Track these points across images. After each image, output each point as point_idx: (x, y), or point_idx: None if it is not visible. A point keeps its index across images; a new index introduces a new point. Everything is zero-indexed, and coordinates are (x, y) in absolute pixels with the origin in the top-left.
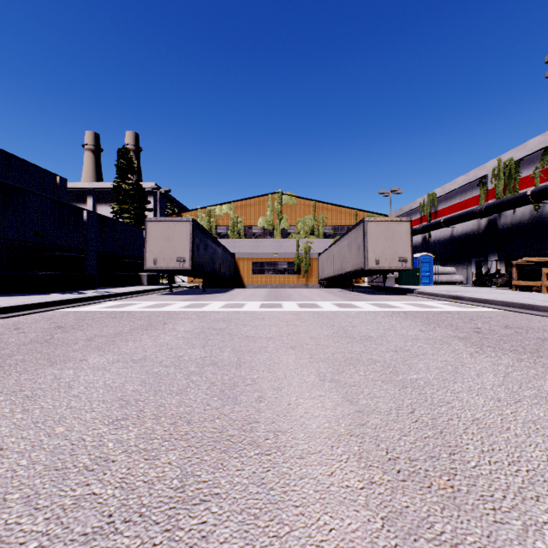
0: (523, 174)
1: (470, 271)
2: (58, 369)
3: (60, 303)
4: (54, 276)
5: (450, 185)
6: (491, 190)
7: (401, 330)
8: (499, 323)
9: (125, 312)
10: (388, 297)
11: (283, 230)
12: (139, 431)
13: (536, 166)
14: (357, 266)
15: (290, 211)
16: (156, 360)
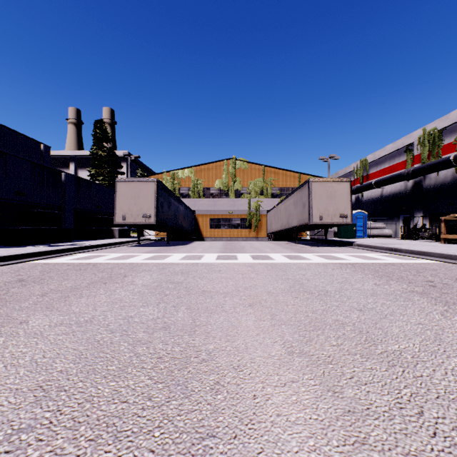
0: (446, 141)
1: (398, 226)
2: None
3: (33, 255)
4: (33, 230)
5: (380, 152)
6: (416, 156)
7: (355, 283)
8: (447, 275)
9: (91, 263)
10: (331, 249)
11: (237, 191)
12: None
13: None
14: (302, 222)
15: (243, 175)
16: (103, 322)
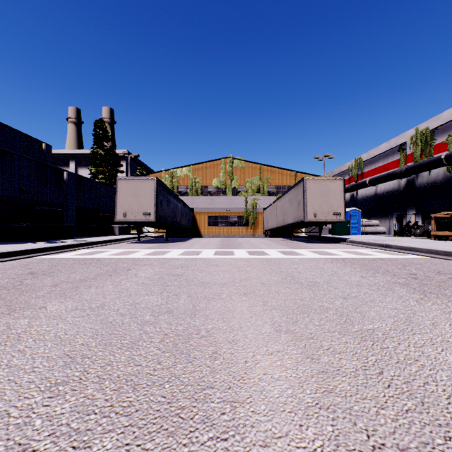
0: (437, 141)
1: (391, 223)
2: (14, 318)
3: (39, 251)
4: (37, 227)
5: (374, 151)
6: (409, 155)
7: (343, 276)
8: (431, 269)
9: (95, 258)
10: (324, 245)
11: (234, 189)
12: (76, 400)
13: (449, 134)
14: (297, 219)
15: (240, 173)
16: (113, 307)
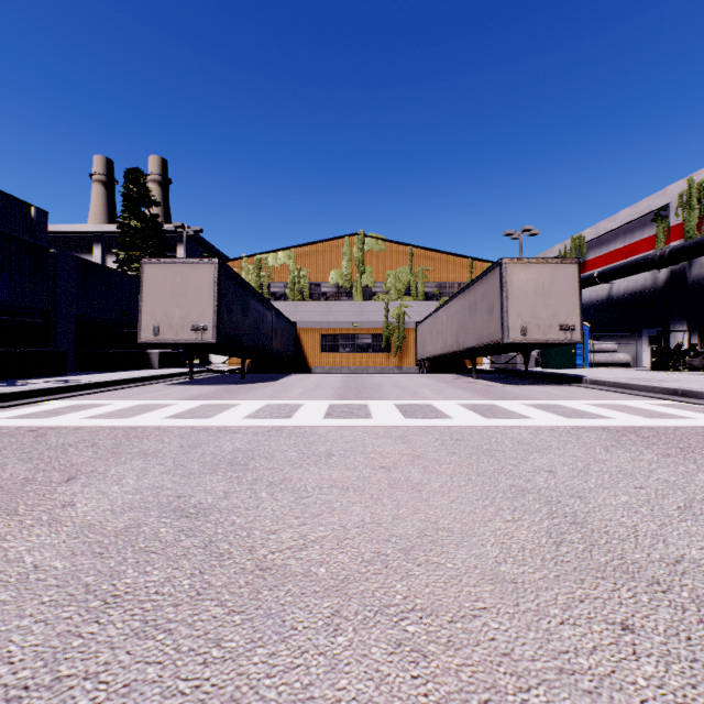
0: None
1: (640, 348)
2: None
3: None
4: None
5: (608, 223)
6: (675, 226)
7: None
8: None
9: (40, 429)
10: (546, 390)
11: (366, 289)
12: None
13: None
14: (487, 339)
15: (376, 261)
16: None
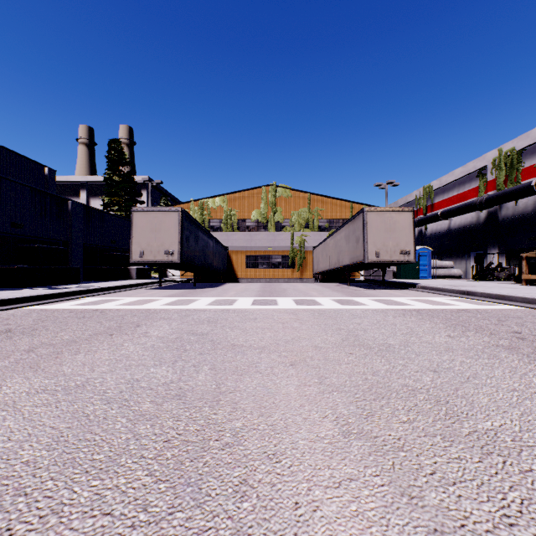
0: (526, 164)
1: (469, 265)
2: None
3: (29, 299)
4: (32, 269)
5: (448, 177)
6: (491, 181)
7: (424, 335)
8: None
9: (99, 310)
10: (390, 292)
11: (278, 223)
12: None
13: None
14: (356, 259)
15: (284, 204)
16: (99, 387)
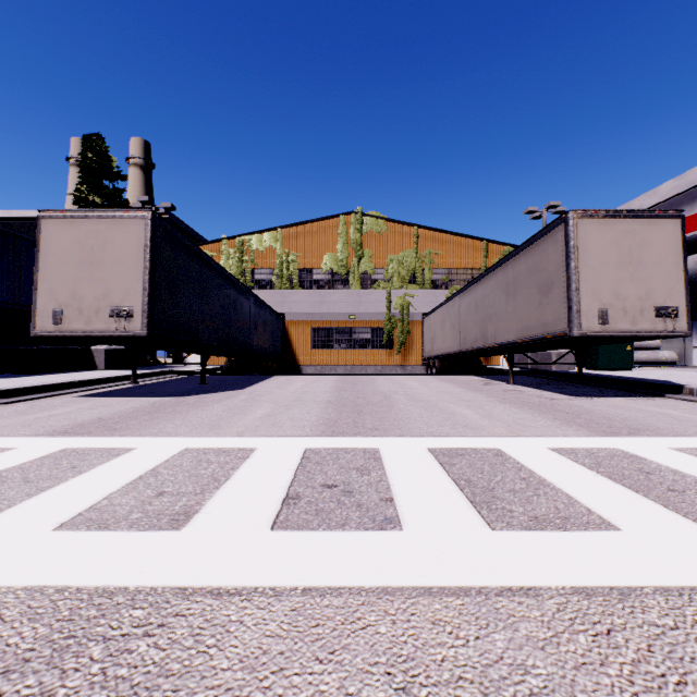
0: None
1: (688, 344)
2: None
3: None
4: None
5: (645, 199)
6: None
7: None
8: None
9: None
10: (651, 408)
11: (365, 276)
12: None
13: None
14: (539, 330)
15: (376, 244)
16: None
